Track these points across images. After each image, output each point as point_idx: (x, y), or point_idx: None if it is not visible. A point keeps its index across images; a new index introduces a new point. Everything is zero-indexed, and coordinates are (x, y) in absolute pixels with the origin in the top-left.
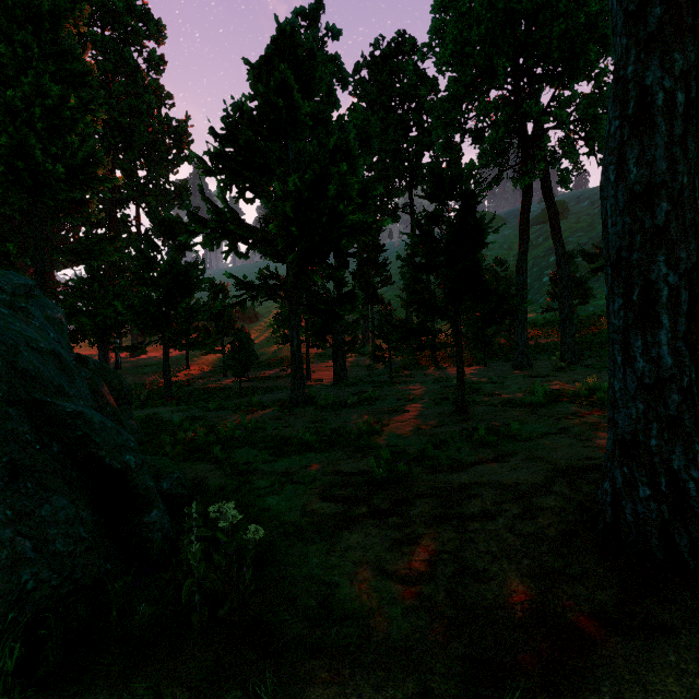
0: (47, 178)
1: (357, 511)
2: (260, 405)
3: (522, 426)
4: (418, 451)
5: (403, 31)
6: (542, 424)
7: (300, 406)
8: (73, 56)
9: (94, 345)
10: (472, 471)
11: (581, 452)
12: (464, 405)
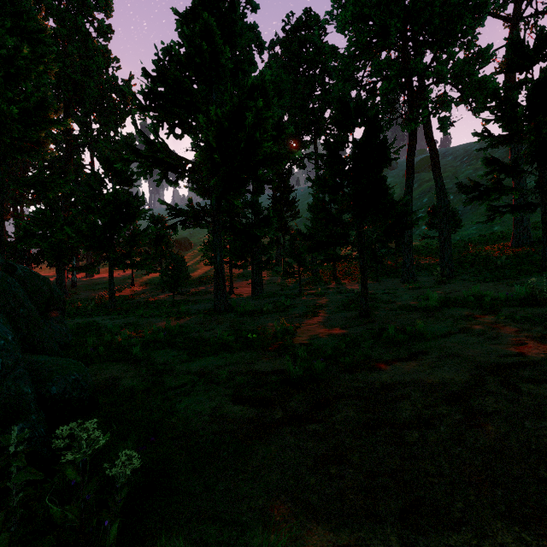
0: (3, 118)
1: (272, 416)
2: (188, 313)
3: (424, 327)
4: (331, 350)
5: (309, 8)
6: (442, 324)
7: (222, 313)
8: (29, 16)
9: (51, 266)
10: (391, 369)
11: (495, 349)
12: (368, 310)
